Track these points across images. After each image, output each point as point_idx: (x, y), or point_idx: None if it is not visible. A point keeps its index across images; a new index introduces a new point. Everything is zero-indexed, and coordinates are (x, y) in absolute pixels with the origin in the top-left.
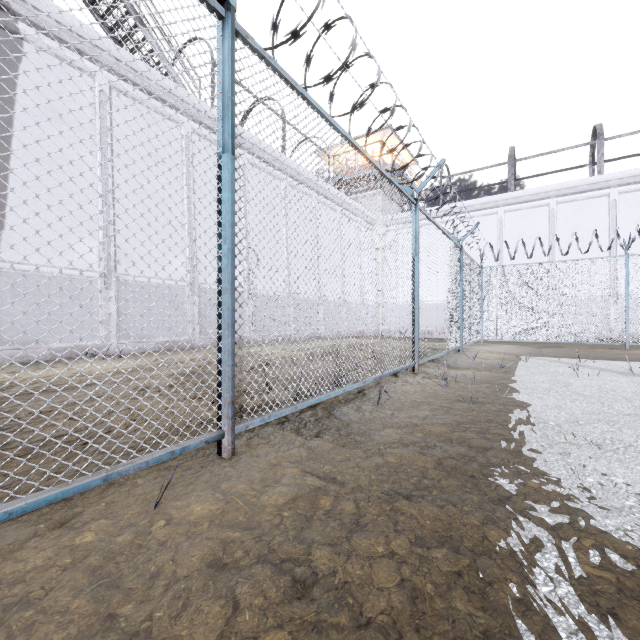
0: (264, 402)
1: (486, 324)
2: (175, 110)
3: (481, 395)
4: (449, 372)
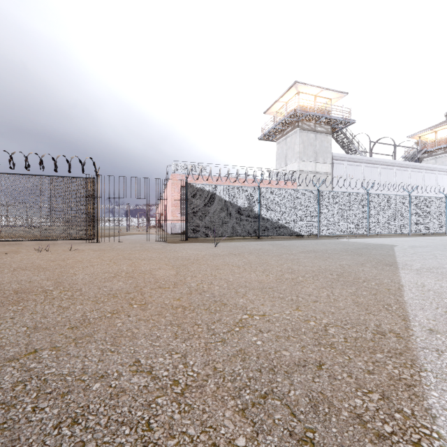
0: (413, 231)
1: None
2: (360, 163)
3: None
4: None
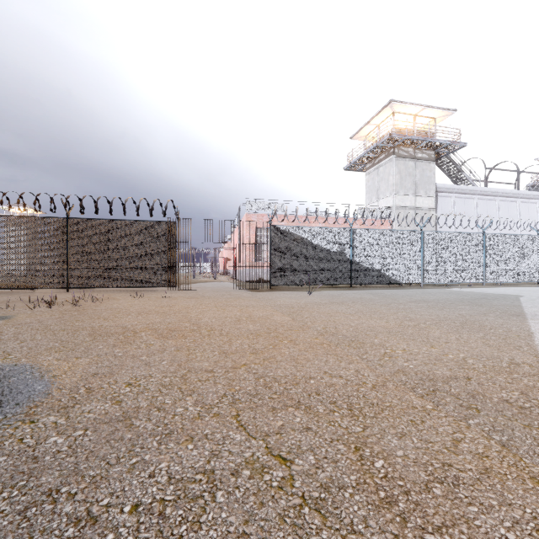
0: None
1: None
2: (472, 195)
3: None
4: None
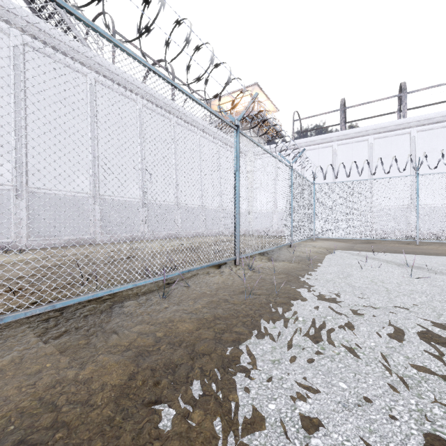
0: None
1: (317, 226)
2: (81, 64)
3: (267, 286)
4: (265, 264)
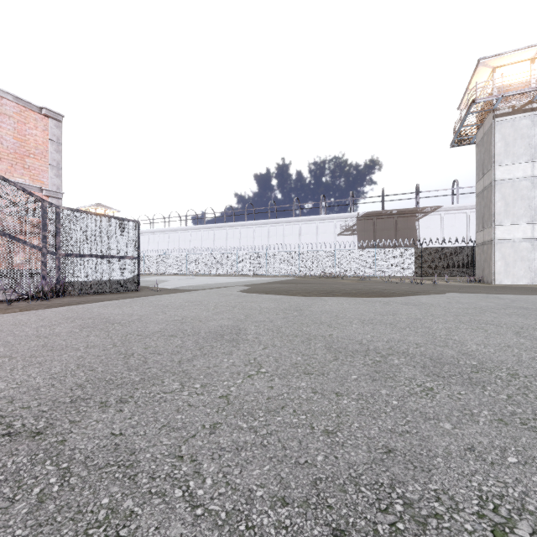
0: None
1: None
2: None
3: None
4: None
